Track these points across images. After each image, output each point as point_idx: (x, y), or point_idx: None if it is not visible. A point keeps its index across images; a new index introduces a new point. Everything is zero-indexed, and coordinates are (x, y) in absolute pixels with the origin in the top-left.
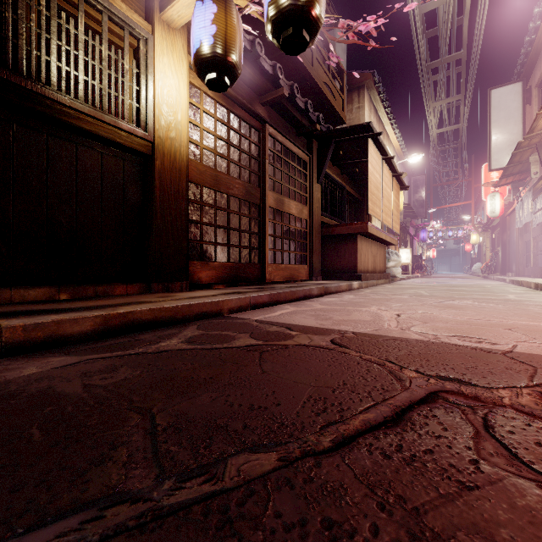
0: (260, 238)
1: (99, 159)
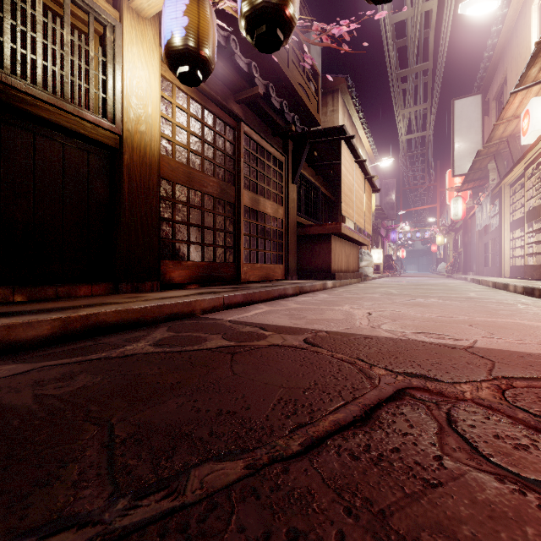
0: (235, 237)
1: (60, 151)
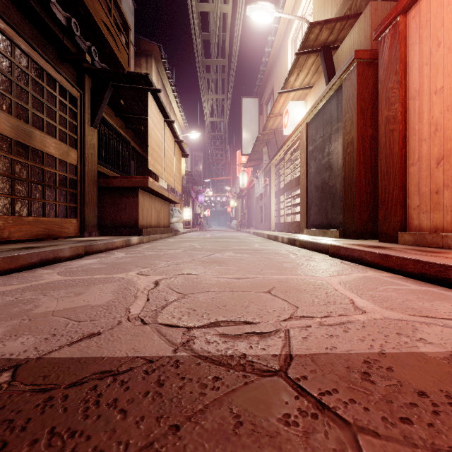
0: None
1: None
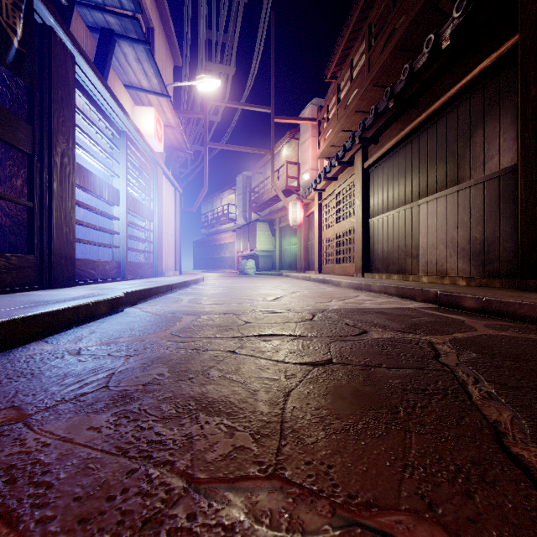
0: None
1: None
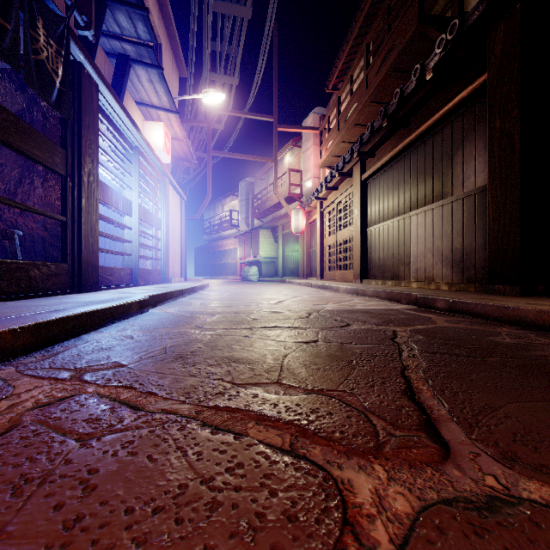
0: None
1: None
